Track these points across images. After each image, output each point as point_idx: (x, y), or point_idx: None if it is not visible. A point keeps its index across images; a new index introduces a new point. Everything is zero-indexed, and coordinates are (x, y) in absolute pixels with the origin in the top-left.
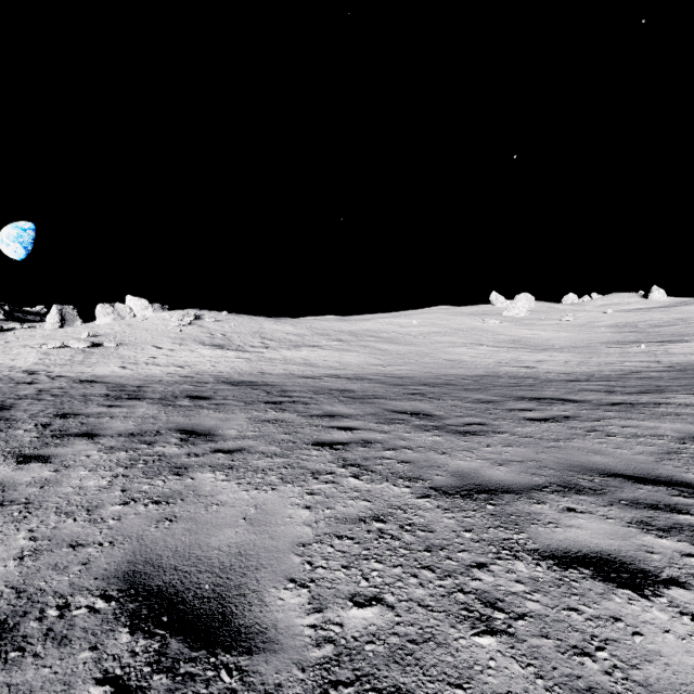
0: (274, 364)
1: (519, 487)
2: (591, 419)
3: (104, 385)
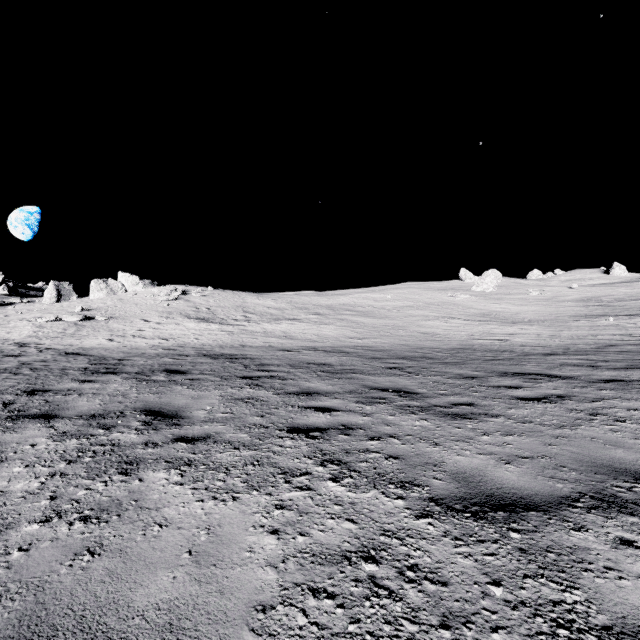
0: (255, 337)
1: (543, 500)
2: (588, 399)
3: (87, 358)
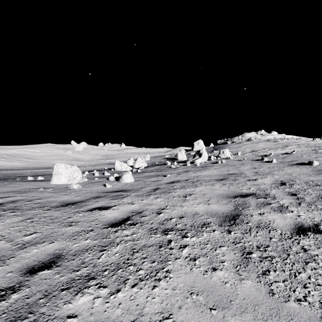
0: None
1: None
2: None
3: None
